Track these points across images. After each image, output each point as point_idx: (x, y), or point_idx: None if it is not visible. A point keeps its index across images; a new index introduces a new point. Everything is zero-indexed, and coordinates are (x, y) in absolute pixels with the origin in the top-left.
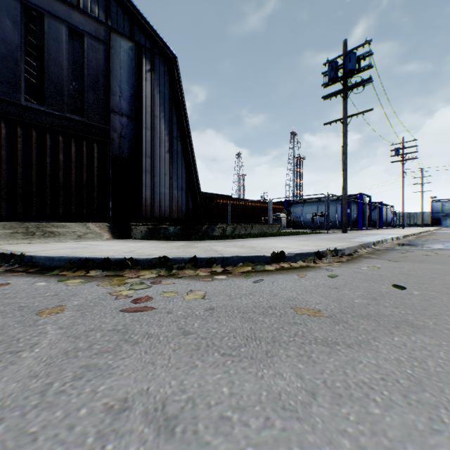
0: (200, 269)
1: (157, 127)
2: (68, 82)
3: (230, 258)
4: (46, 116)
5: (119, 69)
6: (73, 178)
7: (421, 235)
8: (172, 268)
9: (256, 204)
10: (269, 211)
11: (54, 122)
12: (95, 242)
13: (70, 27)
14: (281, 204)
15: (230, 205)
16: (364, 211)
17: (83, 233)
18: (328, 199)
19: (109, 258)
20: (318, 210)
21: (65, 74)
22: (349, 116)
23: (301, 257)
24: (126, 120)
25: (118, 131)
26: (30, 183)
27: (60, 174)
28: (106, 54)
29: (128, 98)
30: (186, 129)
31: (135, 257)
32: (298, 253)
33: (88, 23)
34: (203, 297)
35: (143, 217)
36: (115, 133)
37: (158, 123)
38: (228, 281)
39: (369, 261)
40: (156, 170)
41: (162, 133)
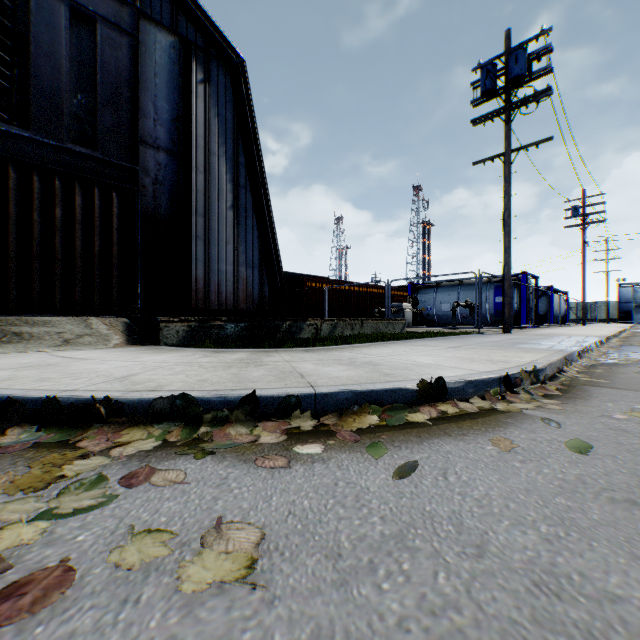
0: (264, 424)
1: (214, 169)
2: (70, 94)
3: (331, 396)
4: (32, 146)
5: (153, 78)
6: (78, 247)
7: (624, 337)
8: (200, 421)
9: (365, 289)
10: (387, 299)
11: (46, 157)
12: (86, 353)
13: (73, 5)
14: (402, 289)
15: (328, 291)
16: (529, 300)
17: (75, 336)
18: (480, 280)
19: (58, 398)
20: (458, 298)
21: (65, 80)
22: (514, 150)
23: (476, 389)
24: (166, 157)
25: (152, 174)
26: (6, 253)
27: (57, 239)
28: (132, 52)
29: (168, 122)
30: (260, 174)
31: (116, 396)
32: (470, 381)
33: (102, 2)
34: (248, 568)
35: (193, 308)
36: (147, 176)
37: (216, 163)
38: (327, 468)
39: (605, 393)
40: (213, 236)
41: (223, 179)
